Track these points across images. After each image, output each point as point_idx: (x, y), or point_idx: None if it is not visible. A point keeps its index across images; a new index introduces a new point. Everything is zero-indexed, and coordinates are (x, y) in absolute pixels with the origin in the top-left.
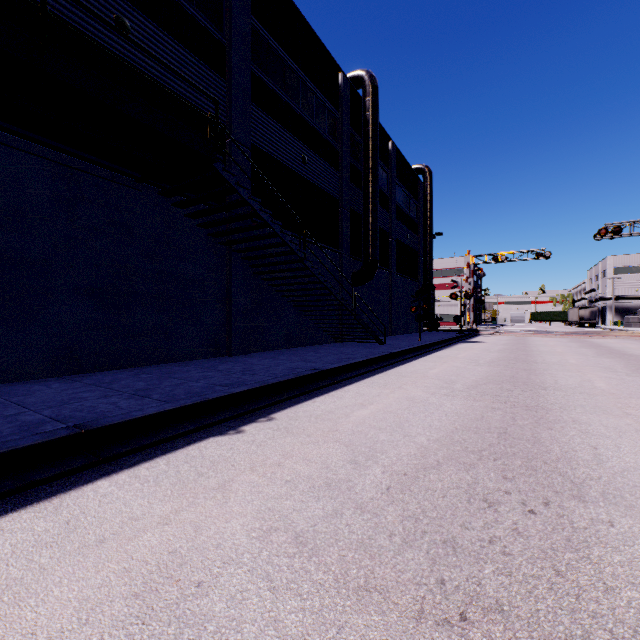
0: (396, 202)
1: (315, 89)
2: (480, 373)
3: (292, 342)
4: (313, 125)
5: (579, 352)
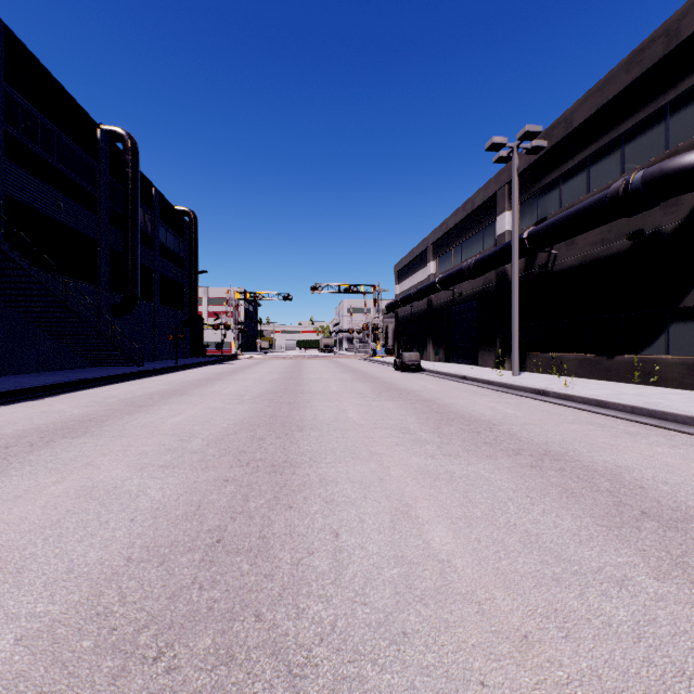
0: (160, 241)
1: (72, 143)
2: (198, 377)
3: (47, 366)
4: (70, 175)
5: (278, 367)
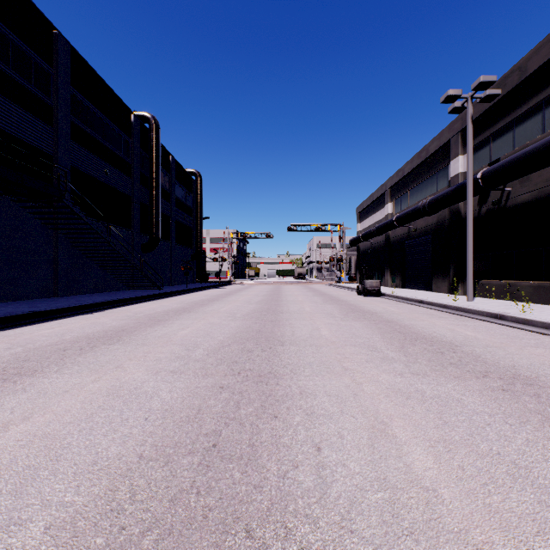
0: (175, 195)
1: (114, 126)
2: (201, 298)
3: (98, 289)
4: (113, 150)
5: (262, 290)
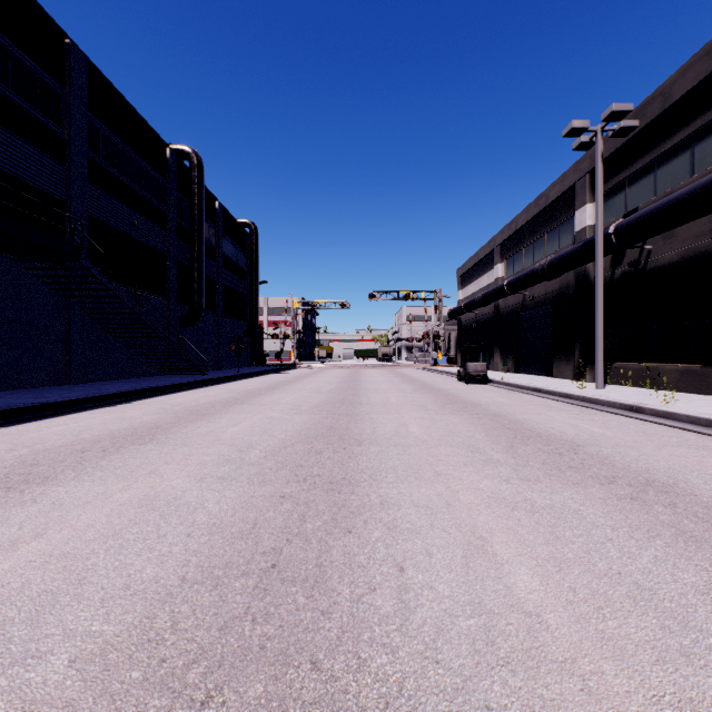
0: (224, 253)
1: (145, 164)
2: (257, 386)
3: (124, 374)
4: (143, 194)
5: (336, 376)
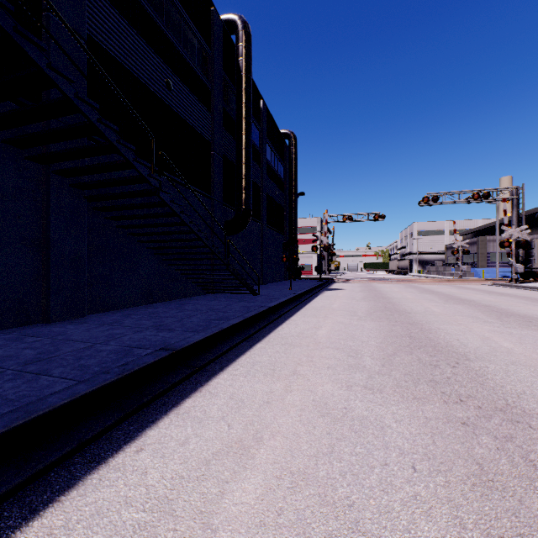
0: (266, 159)
1: (183, 11)
2: (374, 332)
3: (152, 296)
4: (180, 50)
5: (427, 298)
